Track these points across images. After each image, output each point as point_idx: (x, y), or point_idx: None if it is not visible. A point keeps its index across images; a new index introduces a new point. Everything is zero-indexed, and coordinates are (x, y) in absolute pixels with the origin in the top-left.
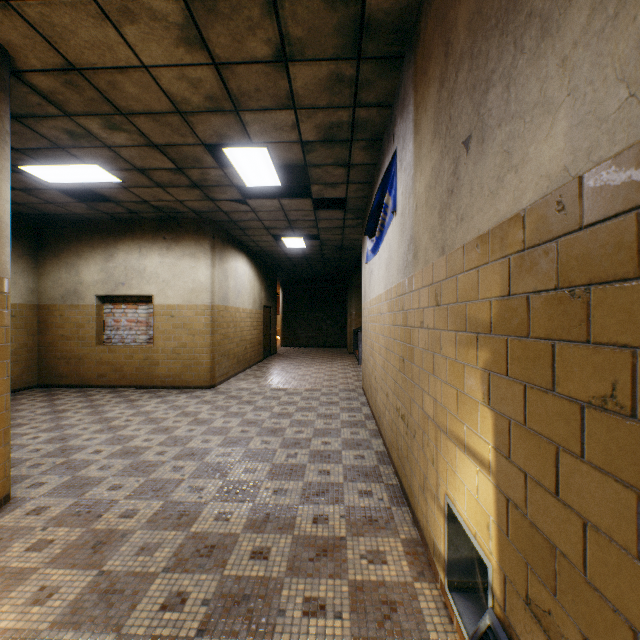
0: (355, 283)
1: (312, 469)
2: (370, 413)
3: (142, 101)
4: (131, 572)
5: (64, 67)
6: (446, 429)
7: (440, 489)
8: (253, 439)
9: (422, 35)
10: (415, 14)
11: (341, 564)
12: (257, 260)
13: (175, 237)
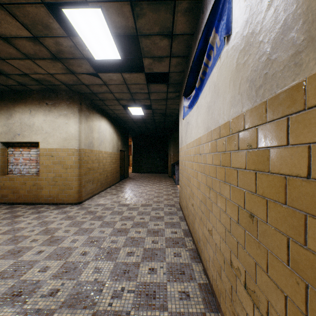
0: (173, 137)
1: None
2: (187, 228)
3: None
4: None
5: None
6: None
7: None
8: (88, 265)
9: None
10: None
11: None
12: (115, 123)
13: (54, 103)
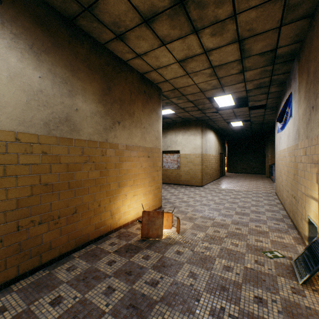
0: (270, 140)
1: (252, 215)
2: (279, 202)
3: (191, 91)
4: (202, 225)
5: (173, 89)
6: (307, 194)
7: (306, 215)
8: (225, 204)
9: (300, 59)
10: (298, 49)
11: (267, 236)
12: (217, 132)
13: (187, 128)
